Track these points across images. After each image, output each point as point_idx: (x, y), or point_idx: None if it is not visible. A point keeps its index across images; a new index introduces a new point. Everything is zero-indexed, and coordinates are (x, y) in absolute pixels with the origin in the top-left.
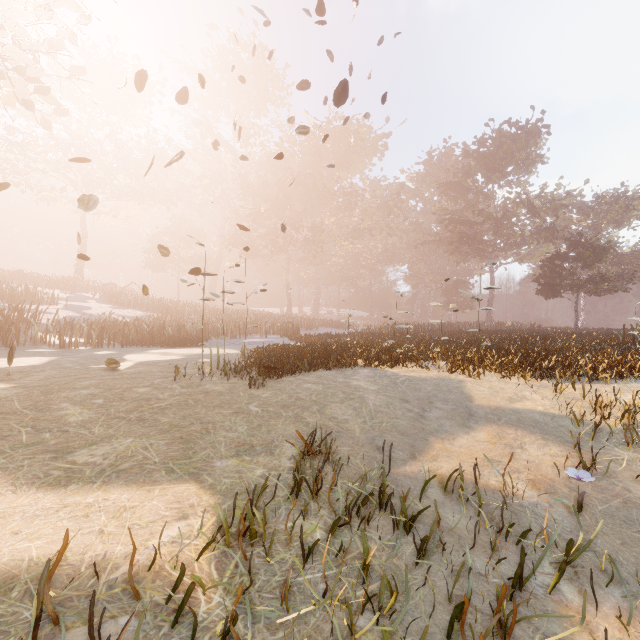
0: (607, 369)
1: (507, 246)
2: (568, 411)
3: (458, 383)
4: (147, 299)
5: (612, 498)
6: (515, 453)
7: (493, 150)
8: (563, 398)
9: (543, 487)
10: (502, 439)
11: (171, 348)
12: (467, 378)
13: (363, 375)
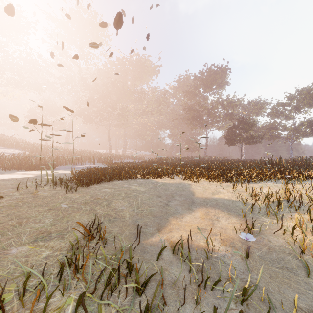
0: (256, 176)
1: (213, 122)
2: (239, 198)
3: (188, 185)
4: (24, 143)
5: (263, 246)
6: (214, 223)
7: (207, 77)
8: (237, 191)
9: (228, 243)
10: (208, 215)
11: (32, 170)
12: (193, 183)
13: (139, 183)
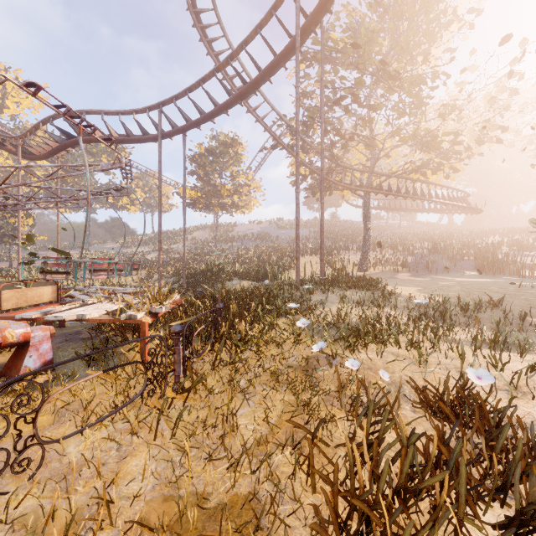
0: None
1: None
2: None
3: None
4: None
5: None
6: None
7: None
8: None
9: None
10: None
11: None
12: None
13: None
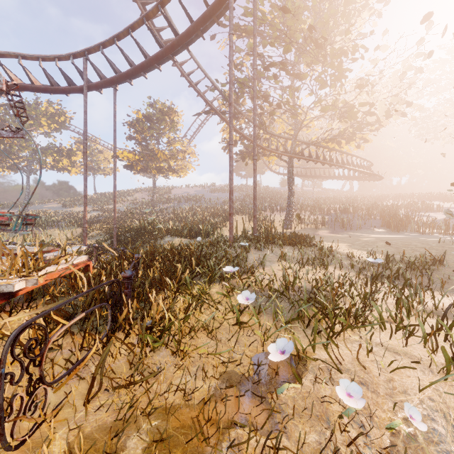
0: None
1: None
2: None
3: None
4: None
5: None
6: None
7: None
8: None
9: None
10: None
11: None
12: None
13: None
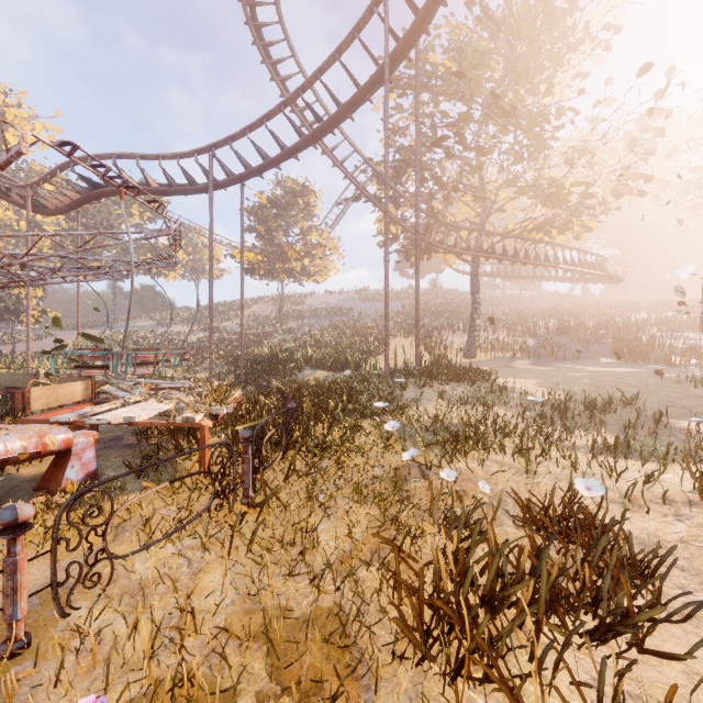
0: None
1: None
2: None
3: None
4: None
5: None
6: None
7: None
8: None
9: None
10: None
11: None
12: None
13: None
